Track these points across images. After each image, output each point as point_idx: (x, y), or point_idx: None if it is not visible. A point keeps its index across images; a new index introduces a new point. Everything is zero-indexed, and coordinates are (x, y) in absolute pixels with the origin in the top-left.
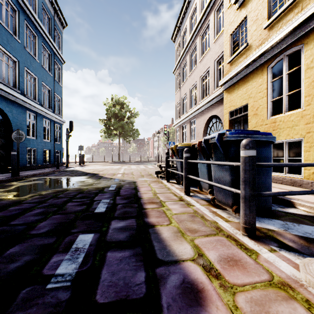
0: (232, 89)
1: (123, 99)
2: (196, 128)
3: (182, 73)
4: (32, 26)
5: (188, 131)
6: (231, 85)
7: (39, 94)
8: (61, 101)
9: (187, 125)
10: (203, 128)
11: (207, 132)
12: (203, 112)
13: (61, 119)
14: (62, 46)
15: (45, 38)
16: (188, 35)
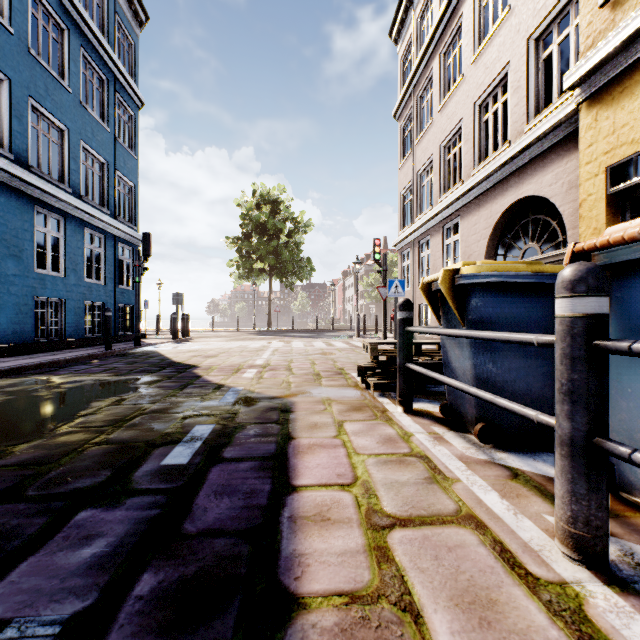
0: (625, 86)
1: (279, 191)
2: (460, 242)
3: (419, 111)
4: (51, 2)
5: (435, 253)
6: (620, 73)
7: (71, 170)
8: (134, 192)
9: (434, 238)
10: (486, 241)
11: (497, 250)
12: (486, 195)
13: (133, 233)
14: (136, 67)
15: (89, 38)
16: (437, 6)
